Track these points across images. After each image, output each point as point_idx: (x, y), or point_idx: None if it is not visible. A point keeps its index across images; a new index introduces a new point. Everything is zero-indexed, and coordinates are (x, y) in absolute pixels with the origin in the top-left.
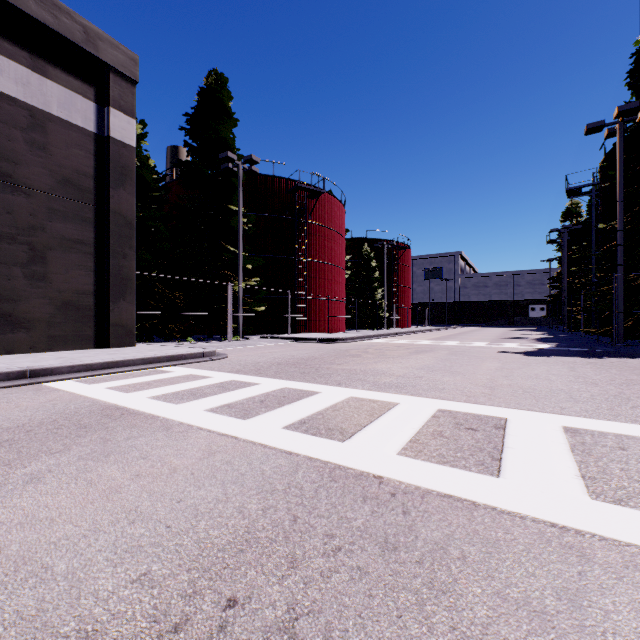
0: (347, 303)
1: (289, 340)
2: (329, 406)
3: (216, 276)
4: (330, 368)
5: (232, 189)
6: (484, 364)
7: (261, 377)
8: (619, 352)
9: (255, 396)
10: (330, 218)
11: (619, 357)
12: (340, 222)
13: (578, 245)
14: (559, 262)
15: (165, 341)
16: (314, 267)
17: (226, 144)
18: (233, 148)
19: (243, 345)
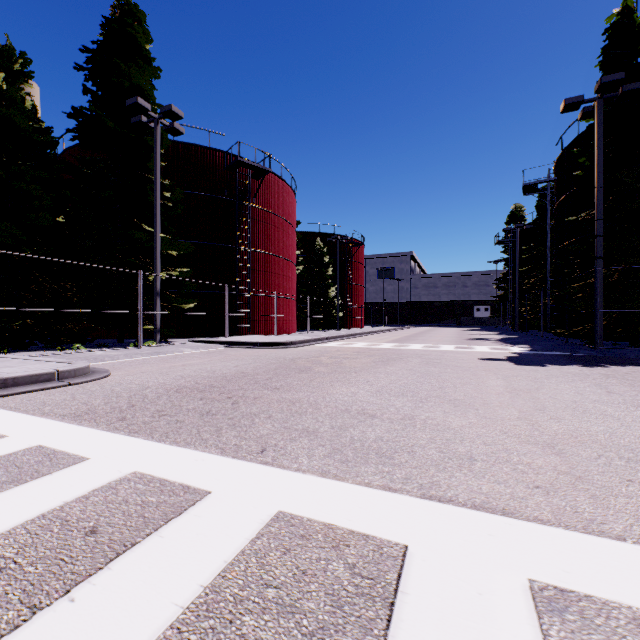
0: (298, 301)
1: (223, 345)
2: (194, 601)
3: (122, 262)
4: (259, 398)
5: (150, 153)
6: (483, 382)
7: (111, 432)
8: (607, 357)
9: (2, 536)
10: (278, 204)
11: (621, 364)
12: (290, 210)
13: (525, 246)
14: (505, 263)
15: (46, 349)
16: (259, 259)
17: (142, 95)
18: (153, 103)
19: (155, 353)
